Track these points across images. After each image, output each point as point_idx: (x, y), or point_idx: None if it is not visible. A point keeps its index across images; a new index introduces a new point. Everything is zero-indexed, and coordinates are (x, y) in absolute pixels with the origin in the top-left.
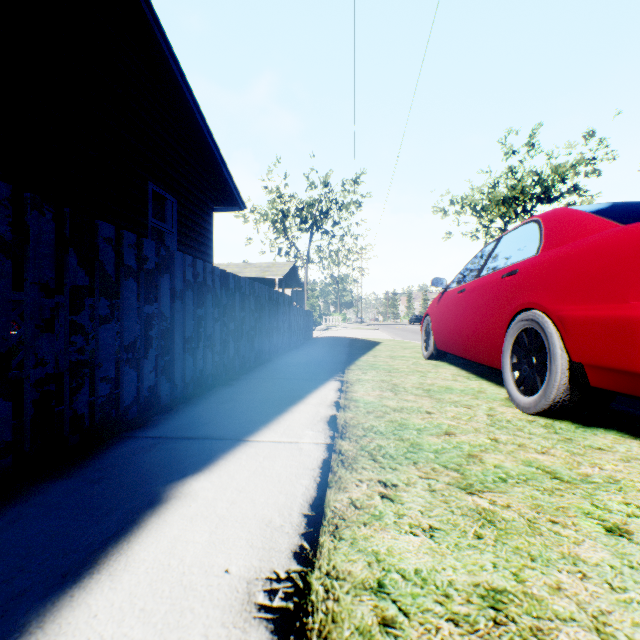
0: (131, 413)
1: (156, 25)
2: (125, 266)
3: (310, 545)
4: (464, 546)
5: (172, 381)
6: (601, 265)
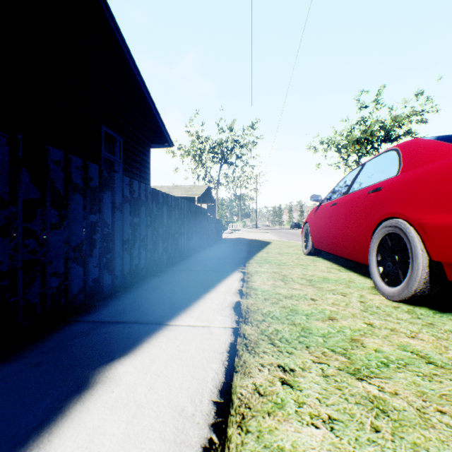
0: (78, 300)
1: (107, 10)
2: (72, 184)
3: (219, 439)
4: (364, 441)
5: (113, 273)
6: None
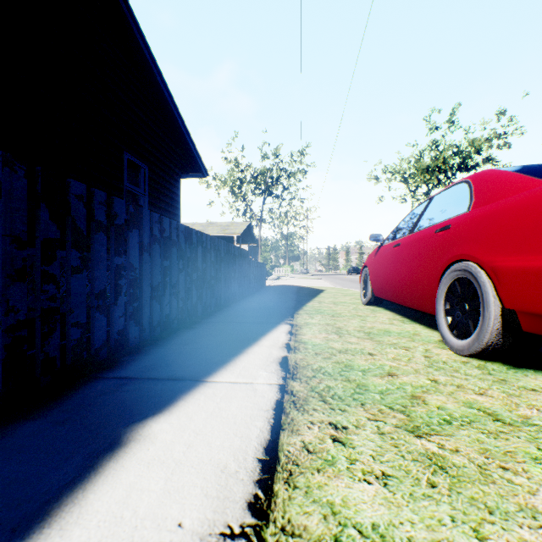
0: (101, 355)
1: (130, 15)
2: (96, 221)
3: (264, 494)
4: (419, 496)
5: (140, 325)
6: (533, 219)
